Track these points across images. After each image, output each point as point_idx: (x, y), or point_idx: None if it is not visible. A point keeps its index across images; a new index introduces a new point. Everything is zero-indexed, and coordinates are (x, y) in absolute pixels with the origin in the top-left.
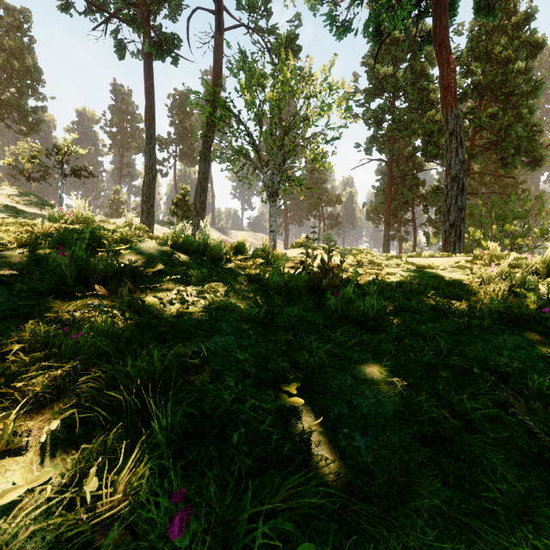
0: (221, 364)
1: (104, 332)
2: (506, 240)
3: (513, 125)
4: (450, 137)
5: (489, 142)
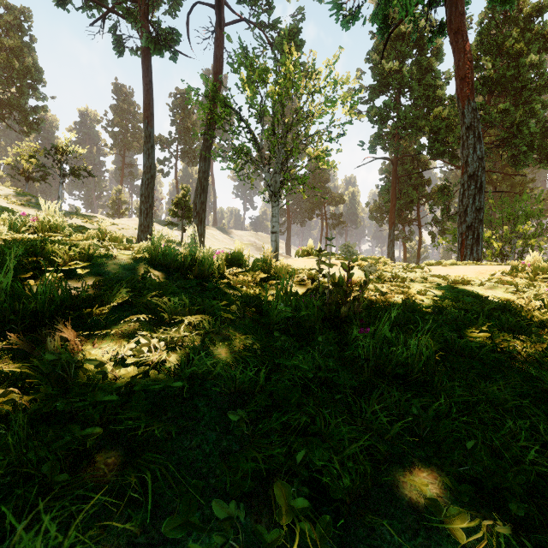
0: (183, 521)
1: None
2: (519, 241)
3: (525, 121)
4: (467, 131)
5: (499, 139)
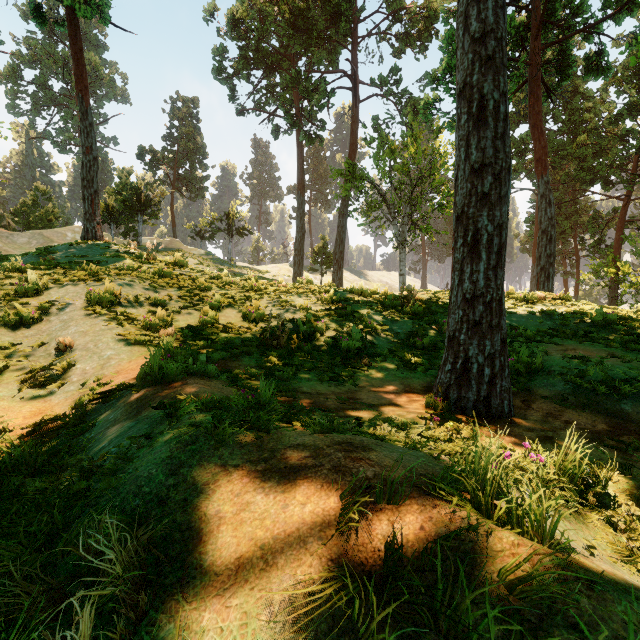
0: (372, 317)
1: (349, 310)
2: None
3: None
4: (541, 199)
5: None
